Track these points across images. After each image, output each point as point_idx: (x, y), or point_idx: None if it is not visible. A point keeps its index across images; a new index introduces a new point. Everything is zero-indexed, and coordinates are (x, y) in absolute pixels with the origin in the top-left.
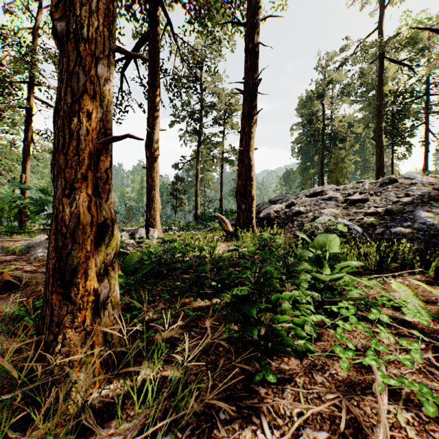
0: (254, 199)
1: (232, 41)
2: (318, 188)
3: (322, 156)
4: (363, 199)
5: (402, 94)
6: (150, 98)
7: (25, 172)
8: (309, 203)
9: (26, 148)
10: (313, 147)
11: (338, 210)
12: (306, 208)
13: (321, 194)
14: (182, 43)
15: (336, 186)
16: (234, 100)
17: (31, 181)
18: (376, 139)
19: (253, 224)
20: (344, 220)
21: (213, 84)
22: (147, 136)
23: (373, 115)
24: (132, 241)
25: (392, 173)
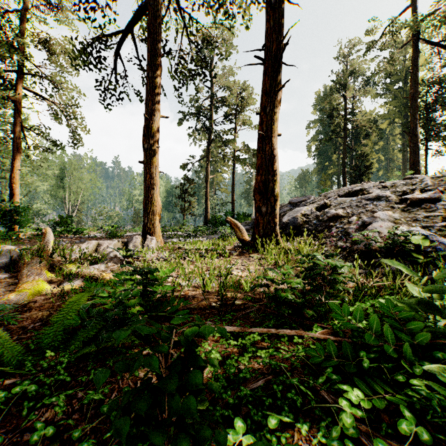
0: (278, 199)
1: (246, 15)
2: (355, 186)
3: (344, 153)
4: (432, 198)
5: (438, 82)
6: (148, 78)
7: (15, 171)
8: (348, 204)
9: (16, 145)
10: (332, 146)
11: (397, 214)
12: (347, 211)
13: (361, 193)
14: (188, 18)
15: (380, 183)
16: (247, 93)
17: (34, 183)
18: (409, 132)
19: (276, 232)
20: (417, 228)
21: (224, 77)
22: (145, 123)
23: (399, 109)
24: (119, 254)
25: (425, 171)
